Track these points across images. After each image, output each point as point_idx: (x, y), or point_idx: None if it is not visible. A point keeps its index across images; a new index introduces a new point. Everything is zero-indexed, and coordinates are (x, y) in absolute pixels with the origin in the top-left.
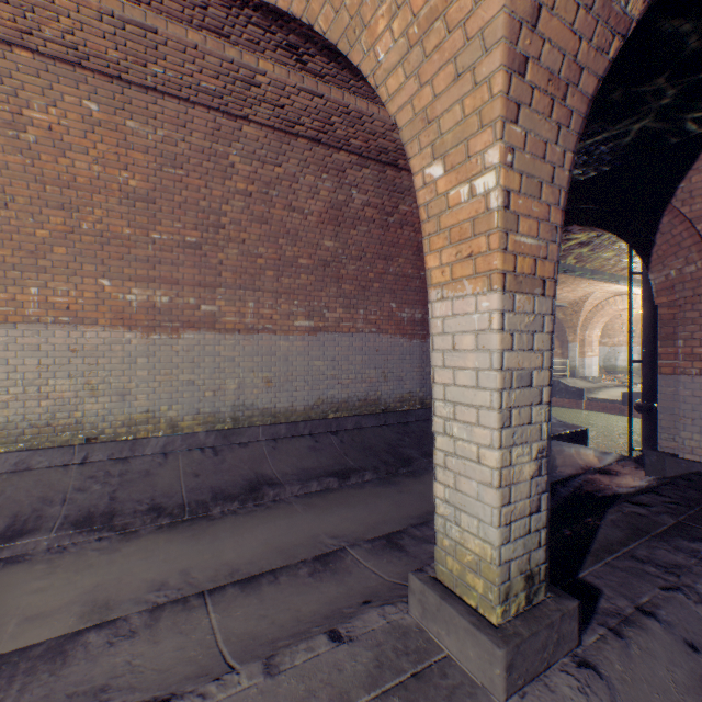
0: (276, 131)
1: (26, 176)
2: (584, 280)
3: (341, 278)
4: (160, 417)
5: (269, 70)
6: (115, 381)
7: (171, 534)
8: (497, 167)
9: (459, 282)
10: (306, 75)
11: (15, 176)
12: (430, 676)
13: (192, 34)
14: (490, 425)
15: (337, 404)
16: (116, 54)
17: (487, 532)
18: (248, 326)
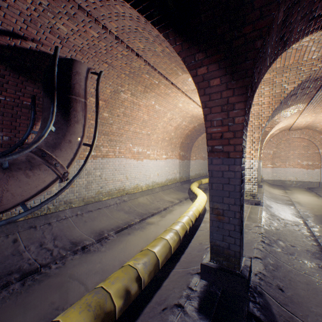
0: None
1: None
2: None
3: None
4: None
5: None
6: None
7: None
8: None
9: None
10: None
11: None
12: None
13: None
14: None
15: None
16: None
17: None
18: None
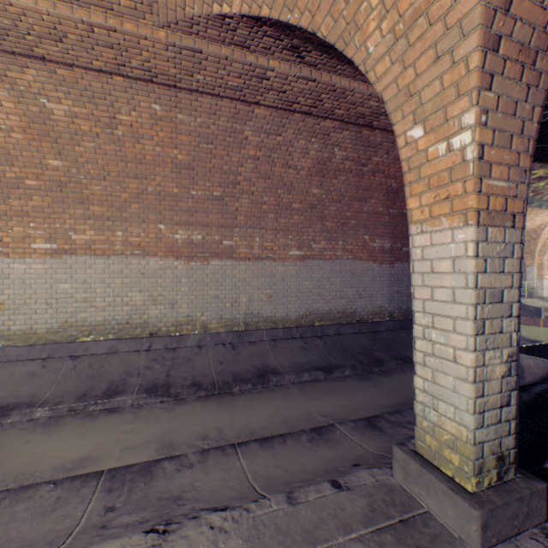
0: (278, 110)
1: (116, 158)
2: (542, 210)
3: (324, 217)
4: (196, 320)
5: (276, 67)
6: (168, 294)
7: (207, 403)
8: (472, 127)
9: (436, 219)
10: (303, 66)
11: (110, 158)
12: (414, 524)
13: (224, 50)
14: (466, 332)
15: (321, 315)
16: (174, 71)
17: (462, 417)
18: (255, 255)
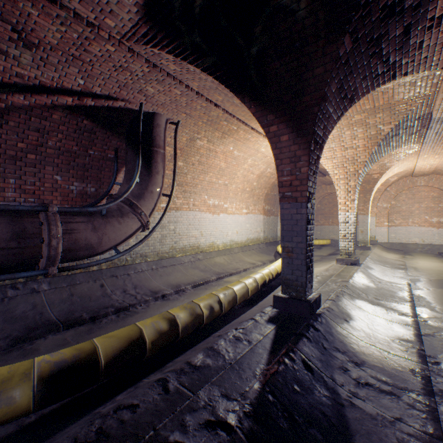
0: None
1: None
2: None
3: None
4: None
5: None
6: None
7: None
8: None
9: None
10: None
11: None
12: None
13: None
14: None
15: None
16: None
17: None
18: None
